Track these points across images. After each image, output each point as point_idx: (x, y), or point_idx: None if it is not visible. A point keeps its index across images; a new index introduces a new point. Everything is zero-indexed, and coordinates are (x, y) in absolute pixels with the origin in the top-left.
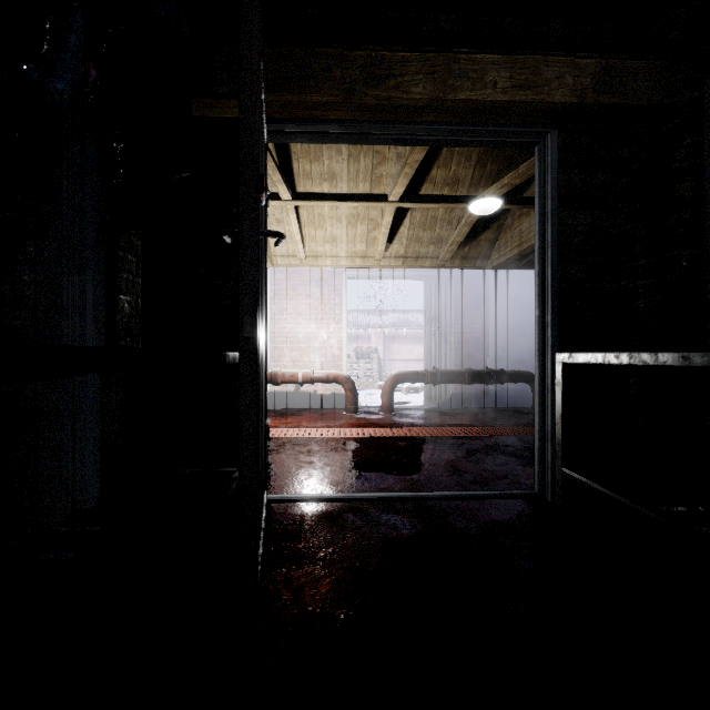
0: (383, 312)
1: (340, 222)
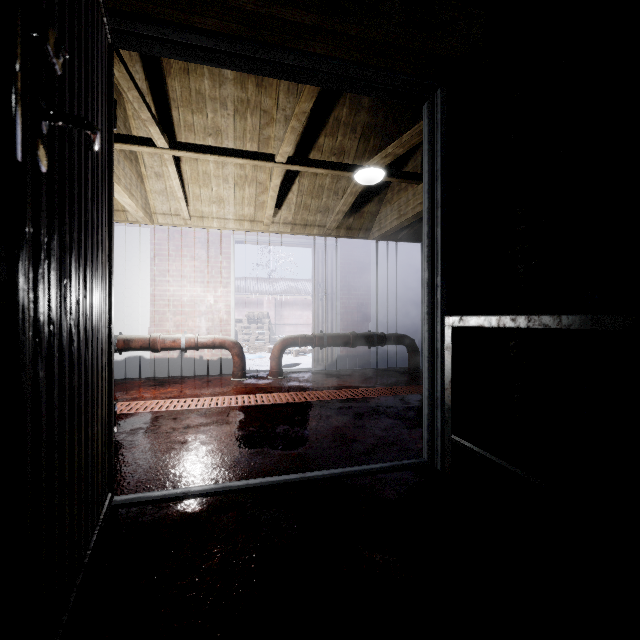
0: (274, 280)
1: (226, 182)
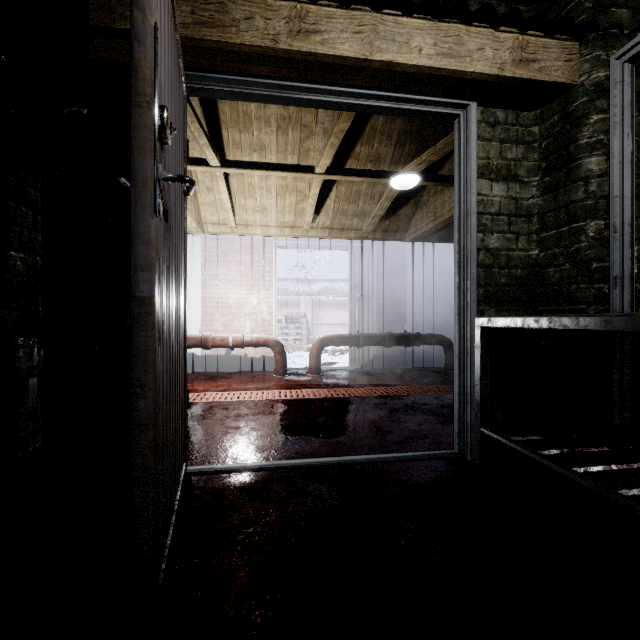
0: (311, 281)
1: (269, 192)
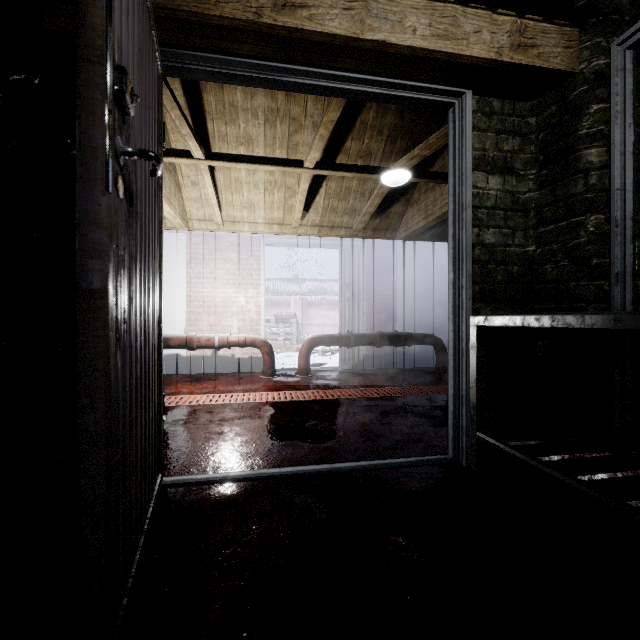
0: (301, 280)
1: (257, 188)
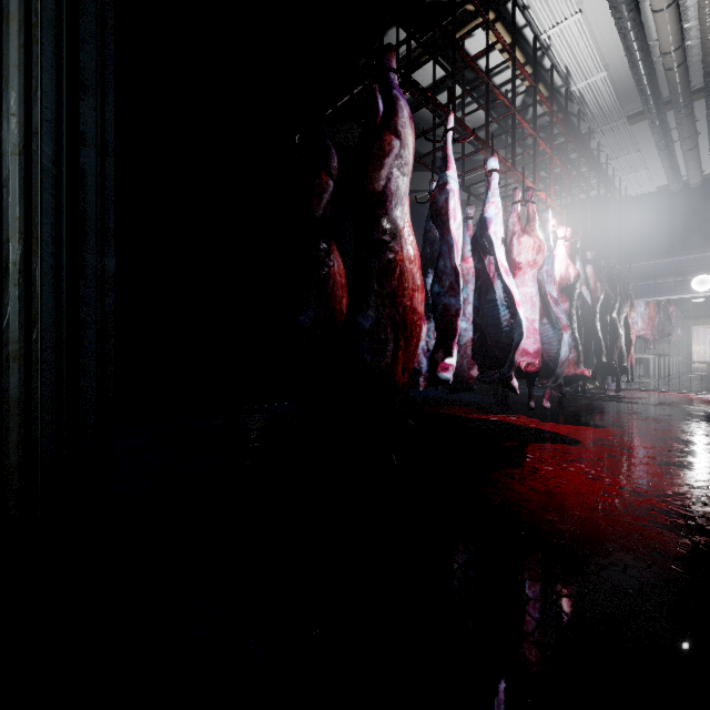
0: None
1: None
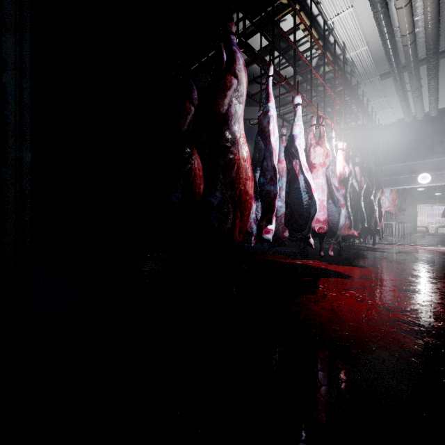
0: None
1: None
